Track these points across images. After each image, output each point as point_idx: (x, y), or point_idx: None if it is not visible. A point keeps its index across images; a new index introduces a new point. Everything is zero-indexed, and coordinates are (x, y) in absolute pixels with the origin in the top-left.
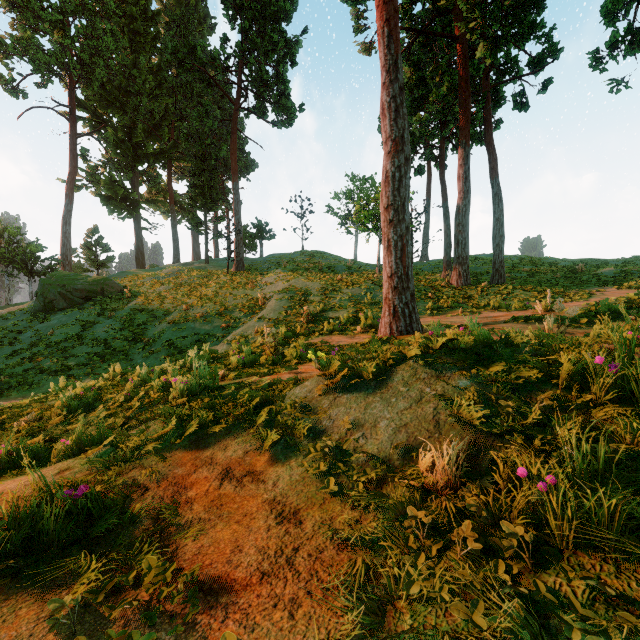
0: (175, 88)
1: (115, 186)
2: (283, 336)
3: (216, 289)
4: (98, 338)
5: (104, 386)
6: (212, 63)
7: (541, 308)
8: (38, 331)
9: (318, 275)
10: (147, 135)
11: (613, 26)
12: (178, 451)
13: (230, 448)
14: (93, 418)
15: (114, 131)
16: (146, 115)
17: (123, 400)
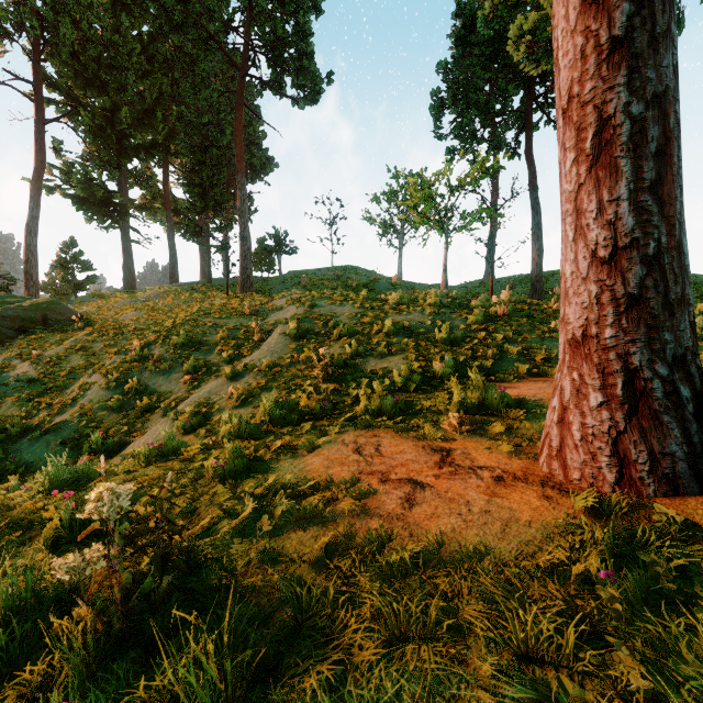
0: (171, 63)
1: (92, 185)
2: (267, 418)
3: (197, 316)
4: None
5: None
6: (210, 15)
7: None
8: None
9: (350, 295)
10: (137, 124)
11: None
12: None
13: None
14: None
15: (96, 119)
16: (134, 97)
17: None
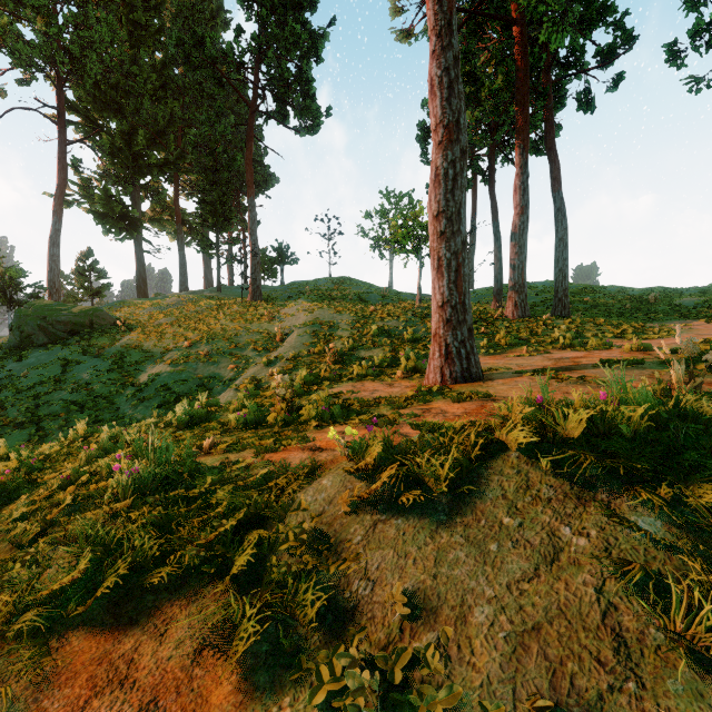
0: (182, 89)
1: (111, 202)
2: (303, 381)
3: (226, 322)
4: (80, 381)
5: (56, 454)
6: (224, 58)
7: (668, 351)
8: (10, 372)
9: (347, 305)
10: (150, 143)
11: (697, 11)
12: (77, 633)
13: (172, 633)
14: (6, 517)
15: (111, 138)
16: (148, 120)
17: (60, 485)
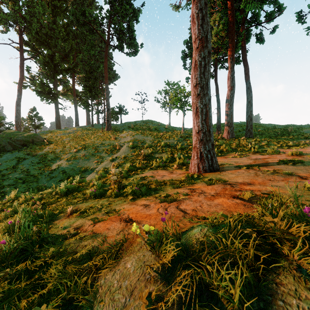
0: (76, 36)
1: (44, 86)
2: (128, 169)
3: (94, 140)
4: (24, 168)
5: None
6: (94, 21)
7: None
8: None
9: (150, 132)
10: (61, 60)
11: None
12: None
13: None
14: None
15: (44, 57)
16: (61, 49)
17: None
